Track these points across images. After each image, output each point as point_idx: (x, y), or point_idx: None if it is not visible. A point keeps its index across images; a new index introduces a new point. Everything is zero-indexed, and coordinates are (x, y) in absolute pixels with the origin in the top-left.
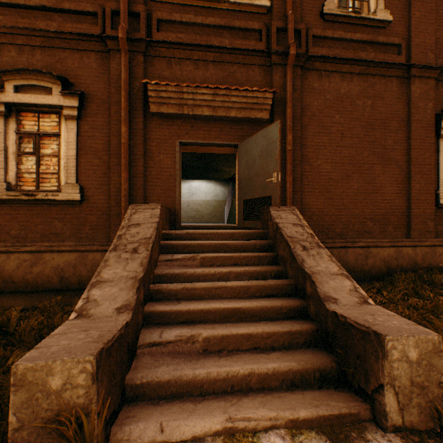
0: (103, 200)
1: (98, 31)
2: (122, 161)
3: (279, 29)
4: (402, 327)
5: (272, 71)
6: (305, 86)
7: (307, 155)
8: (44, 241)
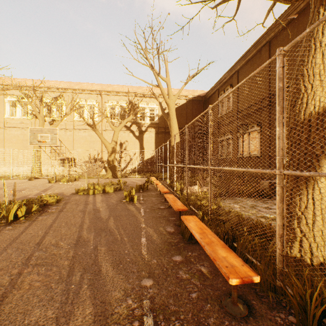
0: None
1: None
2: None
3: None
4: None
5: None
6: None
7: None
8: None
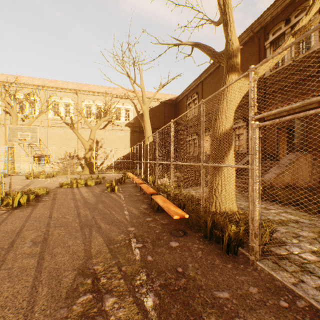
0: None
1: None
2: None
3: None
4: None
5: None
6: None
7: None
8: None
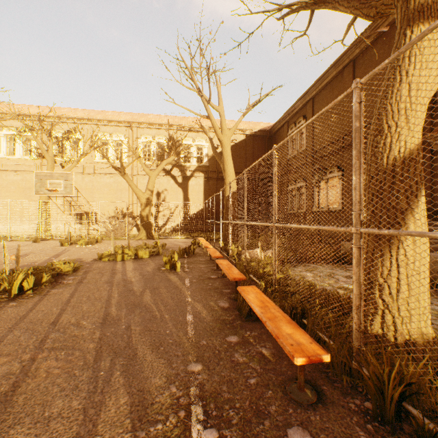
0: None
1: None
2: None
3: None
4: (436, 255)
5: None
6: None
7: None
8: None
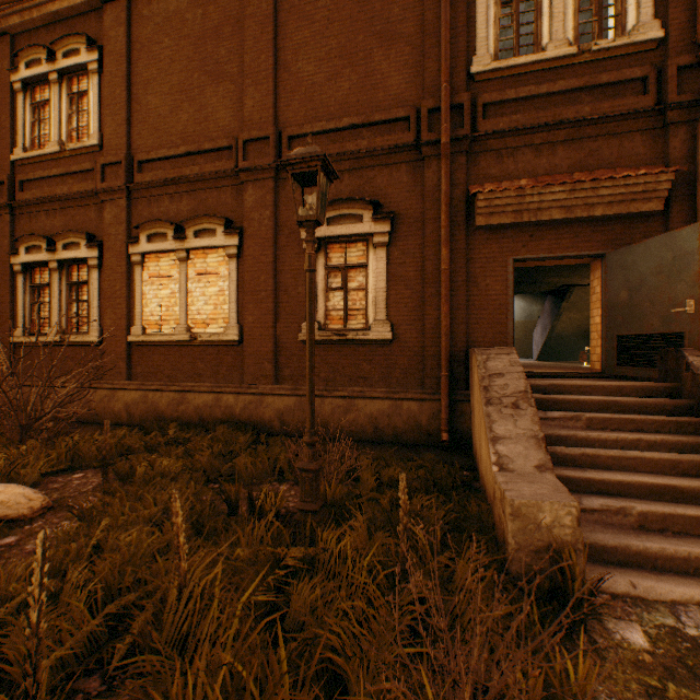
0: (415, 338)
1: (411, 138)
2: (442, 291)
3: (680, 67)
4: None
5: (666, 135)
6: None
7: None
8: (352, 386)
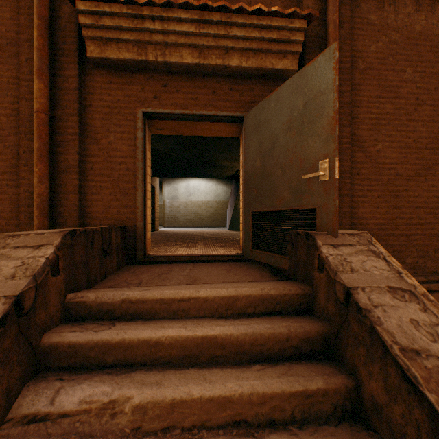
0: (9, 212)
1: None
2: (35, 144)
3: None
4: None
5: None
6: (356, 18)
7: (359, 134)
8: None
